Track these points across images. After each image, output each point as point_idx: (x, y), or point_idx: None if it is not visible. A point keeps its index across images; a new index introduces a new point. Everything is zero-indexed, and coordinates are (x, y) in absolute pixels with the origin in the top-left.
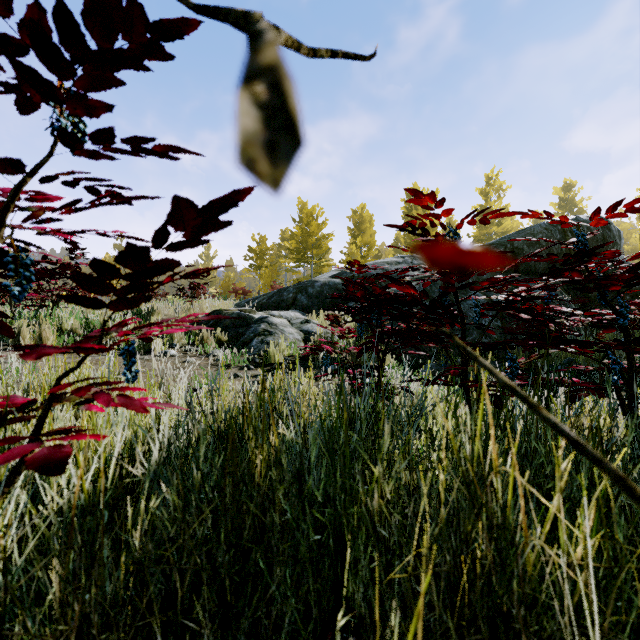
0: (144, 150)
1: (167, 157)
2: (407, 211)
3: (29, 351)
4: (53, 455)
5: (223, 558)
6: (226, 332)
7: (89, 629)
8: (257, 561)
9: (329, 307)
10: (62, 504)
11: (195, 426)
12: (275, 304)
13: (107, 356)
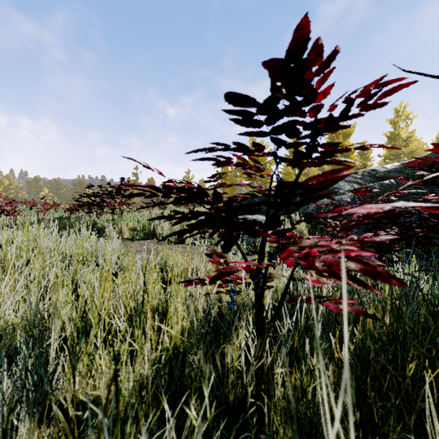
0: (357, 147)
1: (362, 149)
2: (330, 140)
3: (368, 259)
4: (359, 309)
5: (401, 372)
6: (222, 230)
7: (366, 399)
8: (423, 376)
9: (284, 212)
10: (285, 333)
11: (295, 293)
12: (245, 210)
13: (161, 244)
